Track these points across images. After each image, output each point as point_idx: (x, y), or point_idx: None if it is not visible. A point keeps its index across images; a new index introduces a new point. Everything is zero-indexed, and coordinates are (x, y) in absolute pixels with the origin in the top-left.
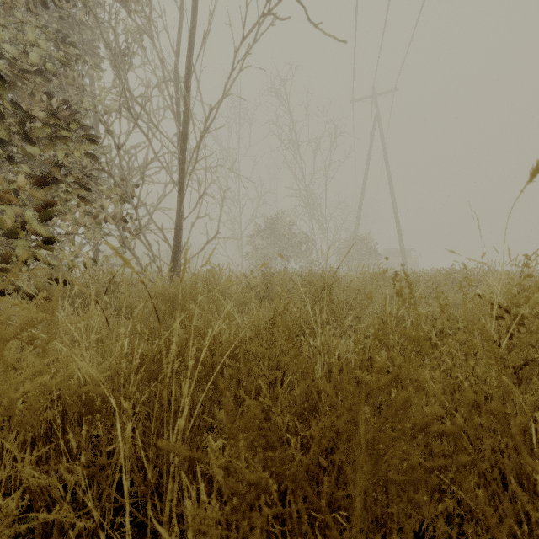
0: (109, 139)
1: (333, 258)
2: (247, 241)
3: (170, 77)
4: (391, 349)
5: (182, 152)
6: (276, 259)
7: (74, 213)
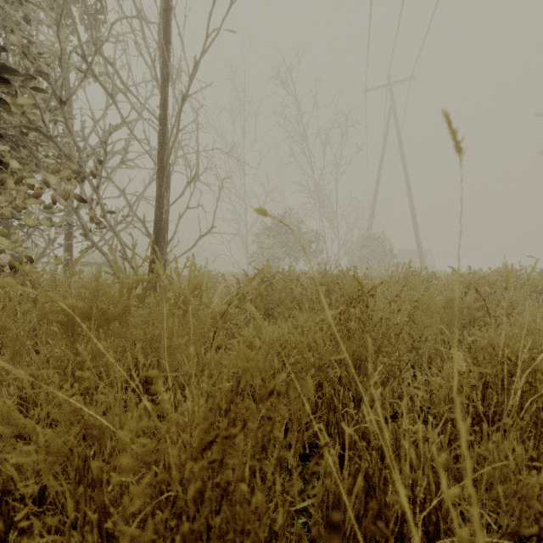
0: (82, 114)
1: (343, 260)
2: (252, 240)
3: (153, 37)
4: (525, 444)
5: (161, 121)
6: (284, 260)
7: (11, 194)
